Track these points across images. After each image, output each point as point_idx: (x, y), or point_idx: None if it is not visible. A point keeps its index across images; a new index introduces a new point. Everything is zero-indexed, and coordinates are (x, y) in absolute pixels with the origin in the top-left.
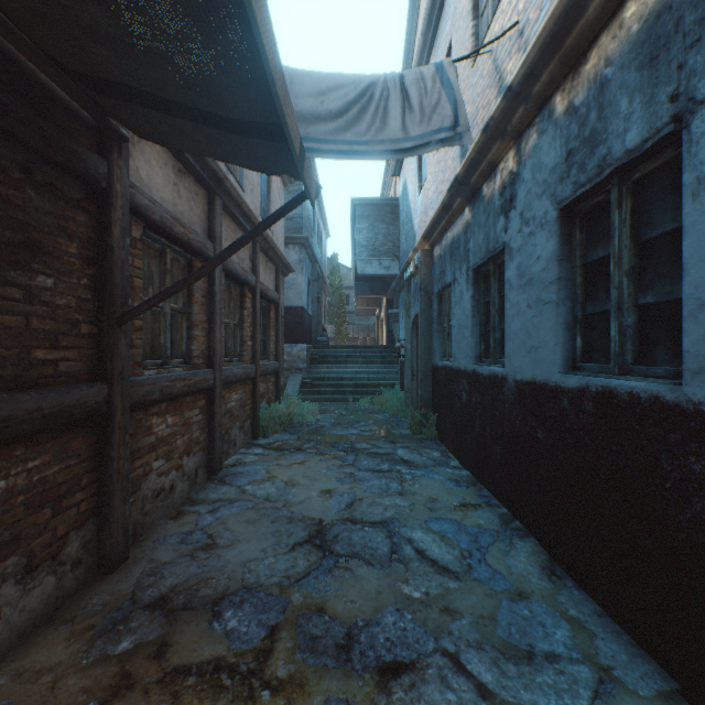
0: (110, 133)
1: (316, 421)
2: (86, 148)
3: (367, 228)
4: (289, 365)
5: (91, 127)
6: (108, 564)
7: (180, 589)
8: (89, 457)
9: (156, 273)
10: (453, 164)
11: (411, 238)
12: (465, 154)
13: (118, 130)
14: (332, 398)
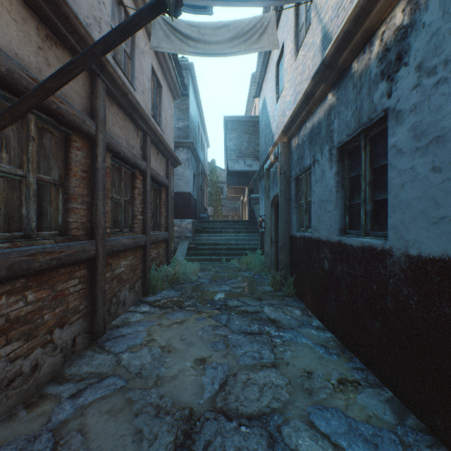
0: None
1: (197, 278)
2: None
3: (235, 137)
4: (179, 234)
5: None
6: None
7: None
8: None
9: (15, 139)
10: (312, 62)
11: (269, 139)
12: (327, 45)
13: None
14: (210, 258)
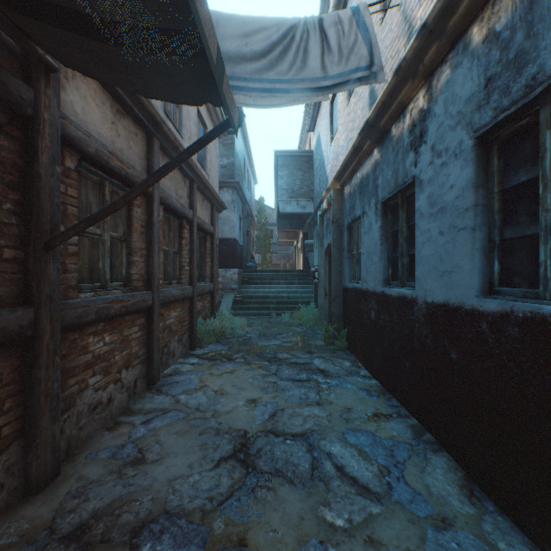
0: (37, 61)
1: (245, 333)
2: (6, 71)
3: (287, 175)
4: (223, 286)
5: (16, 53)
6: (34, 485)
7: (102, 514)
8: (14, 381)
9: (95, 203)
10: (362, 113)
11: (324, 181)
12: (374, 102)
13: (44, 58)
14: (258, 313)
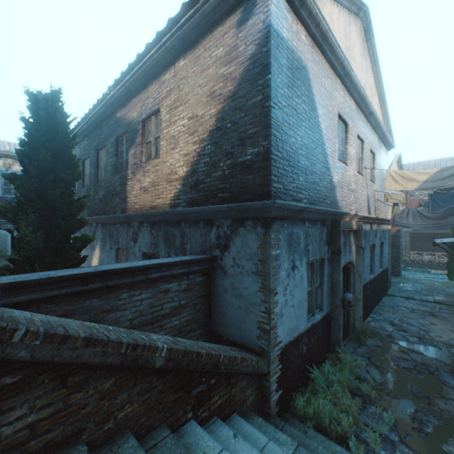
0: None
1: None
2: None
3: None
4: None
5: None
6: None
7: None
8: None
9: None
10: (365, 198)
11: (326, 178)
12: (368, 204)
13: None
14: None
